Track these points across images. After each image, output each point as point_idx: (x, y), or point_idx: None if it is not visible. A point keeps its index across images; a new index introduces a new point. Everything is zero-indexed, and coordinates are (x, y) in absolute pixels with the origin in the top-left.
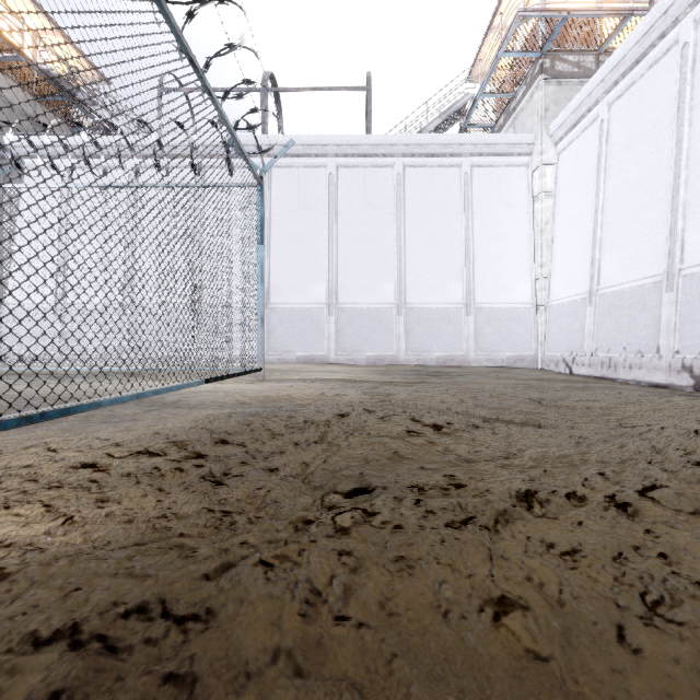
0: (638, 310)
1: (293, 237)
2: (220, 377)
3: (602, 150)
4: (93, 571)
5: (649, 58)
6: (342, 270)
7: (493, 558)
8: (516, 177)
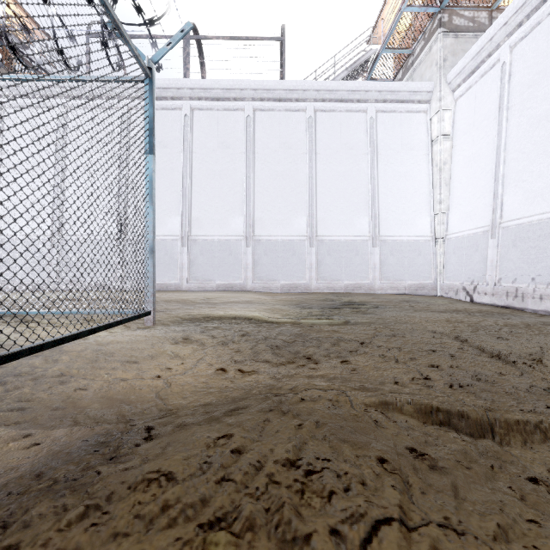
0: (549, 241)
1: (213, 174)
2: (28, 350)
3: (503, 91)
4: None
5: None
6: (259, 205)
7: None
8: (416, 122)
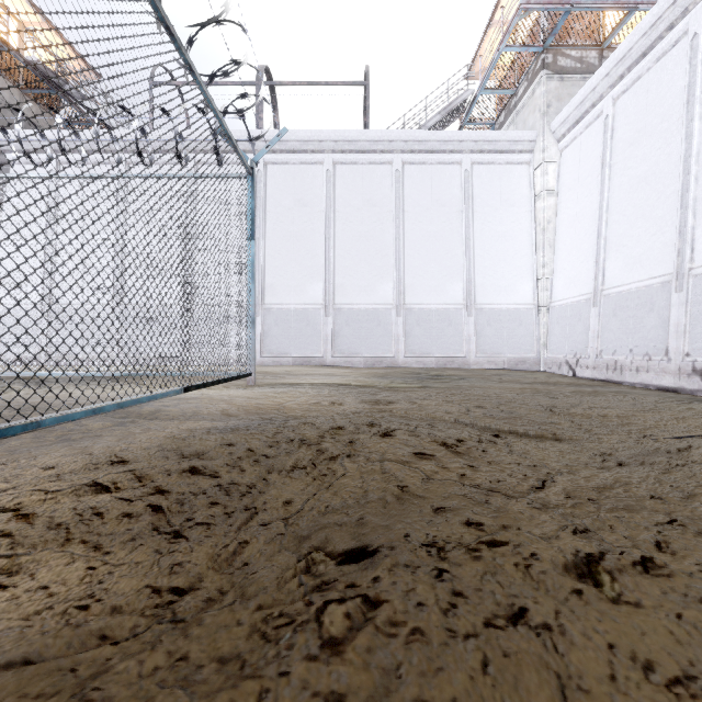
0: (645, 310)
1: (289, 236)
2: (203, 385)
3: (606, 146)
4: None
5: (656, 51)
6: (340, 270)
7: (567, 694)
8: (518, 175)
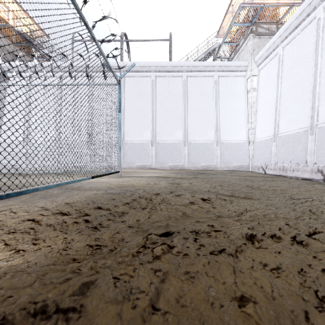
0: (296, 143)
1: (135, 110)
2: (99, 175)
3: (279, 69)
4: (23, 281)
5: (302, 25)
6: (158, 125)
7: (236, 272)
8: (239, 82)
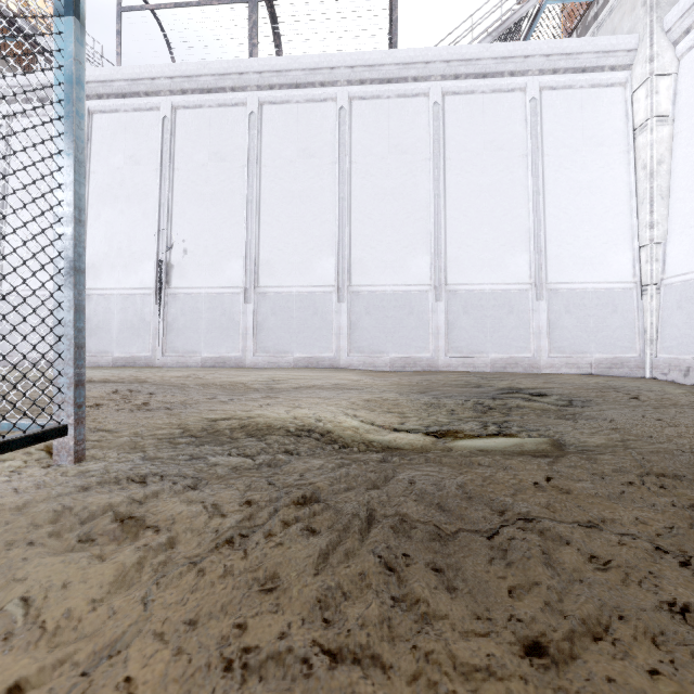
0: None
1: (291, 197)
2: None
3: None
4: None
5: None
6: (357, 240)
7: None
8: (608, 102)
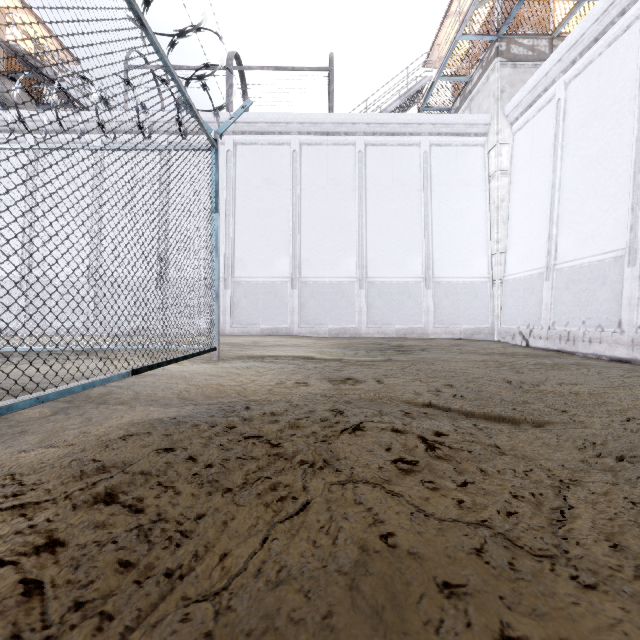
0: (597, 284)
1: (257, 213)
2: (157, 365)
3: (558, 128)
4: None
5: (608, 36)
6: (306, 245)
7: None
8: (473, 156)
